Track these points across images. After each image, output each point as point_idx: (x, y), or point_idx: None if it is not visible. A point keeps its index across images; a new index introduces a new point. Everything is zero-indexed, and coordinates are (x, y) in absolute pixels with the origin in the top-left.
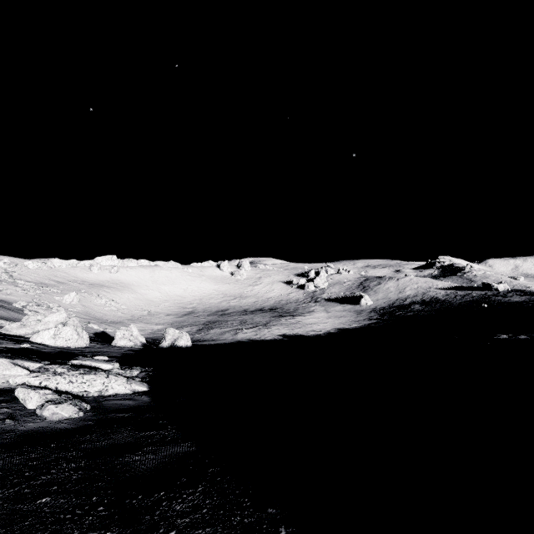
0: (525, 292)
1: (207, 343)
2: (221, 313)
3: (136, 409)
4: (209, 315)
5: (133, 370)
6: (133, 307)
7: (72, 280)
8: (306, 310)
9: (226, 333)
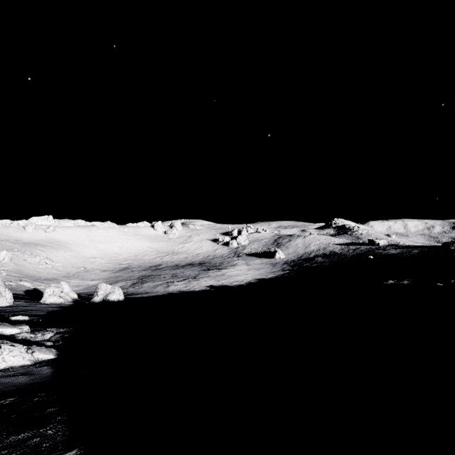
0: (398, 246)
1: (140, 296)
2: (155, 268)
3: (25, 389)
4: (143, 270)
5: (46, 333)
6: (68, 264)
7: (4, 239)
8: (230, 264)
9: (159, 286)
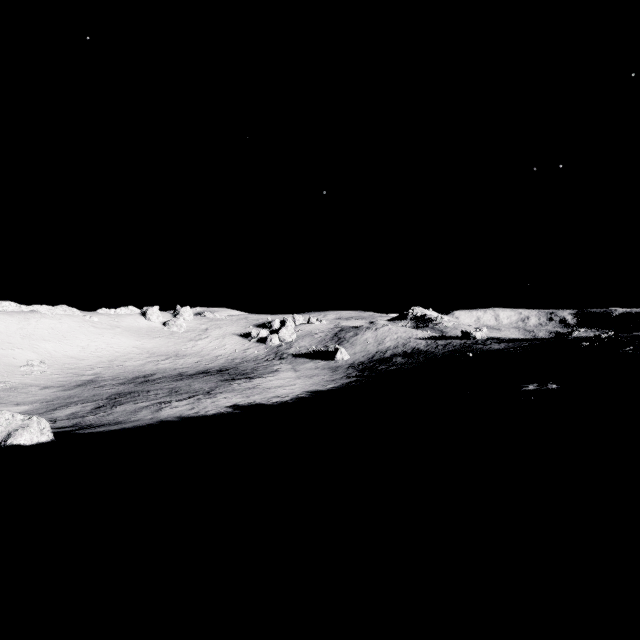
0: (501, 340)
1: (104, 429)
2: (142, 380)
3: None
4: (120, 384)
5: None
6: None
7: None
8: (268, 370)
9: (143, 410)
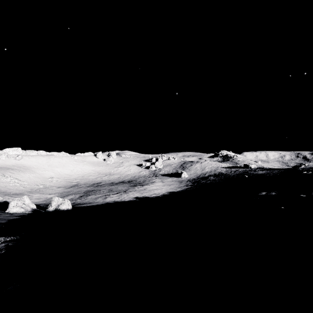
0: (264, 168)
1: (85, 205)
2: (96, 185)
3: None
4: (88, 187)
5: None
6: (32, 183)
7: None
8: (150, 181)
9: (99, 198)
